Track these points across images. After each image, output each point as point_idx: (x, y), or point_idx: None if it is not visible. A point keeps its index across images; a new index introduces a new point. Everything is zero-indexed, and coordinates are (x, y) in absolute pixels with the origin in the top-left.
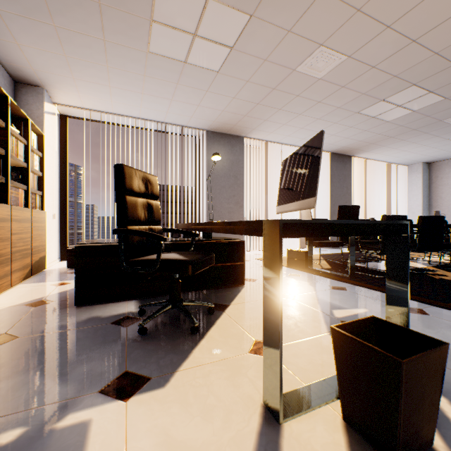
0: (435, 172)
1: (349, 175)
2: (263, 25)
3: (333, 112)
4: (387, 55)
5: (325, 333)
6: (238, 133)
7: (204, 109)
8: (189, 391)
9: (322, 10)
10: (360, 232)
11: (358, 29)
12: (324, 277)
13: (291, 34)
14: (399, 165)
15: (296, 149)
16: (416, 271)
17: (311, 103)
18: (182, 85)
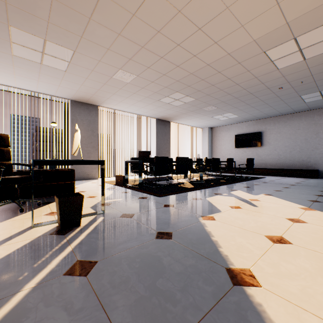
0: (214, 133)
1: (168, 132)
2: (84, 56)
3: (145, 99)
4: (156, 78)
5: (89, 207)
6: (94, 103)
7: (64, 88)
8: (2, 226)
9: (112, 56)
10: (76, 163)
11: (135, 66)
12: (126, 188)
13: (101, 62)
14: (197, 128)
15: (136, 115)
16: (176, 184)
17: (130, 93)
18: (44, 74)
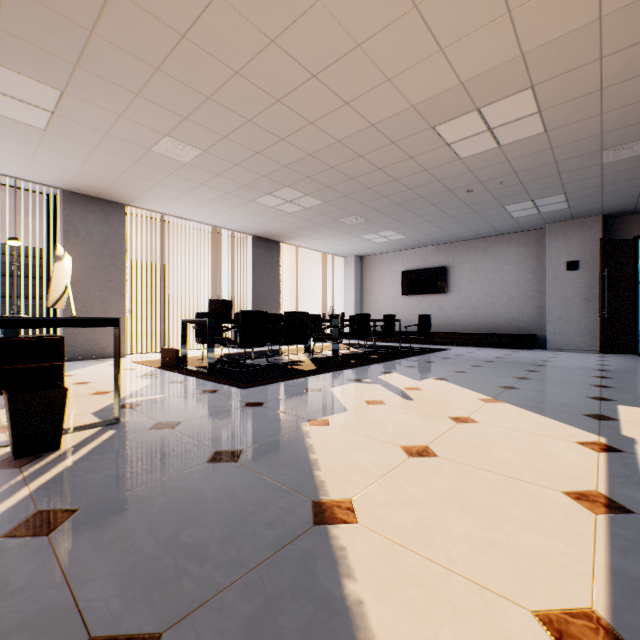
0: (366, 266)
1: (277, 263)
2: (85, 103)
3: (226, 196)
4: (243, 158)
5: (89, 413)
6: (116, 199)
7: (44, 164)
8: None
9: (148, 109)
10: (55, 325)
11: (197, 132)
12: (182, 374)
13: (125, 118)
14: (335, 256)
15: (210, 227)
16: (285, 363)
17: (194, 183)
18: None
